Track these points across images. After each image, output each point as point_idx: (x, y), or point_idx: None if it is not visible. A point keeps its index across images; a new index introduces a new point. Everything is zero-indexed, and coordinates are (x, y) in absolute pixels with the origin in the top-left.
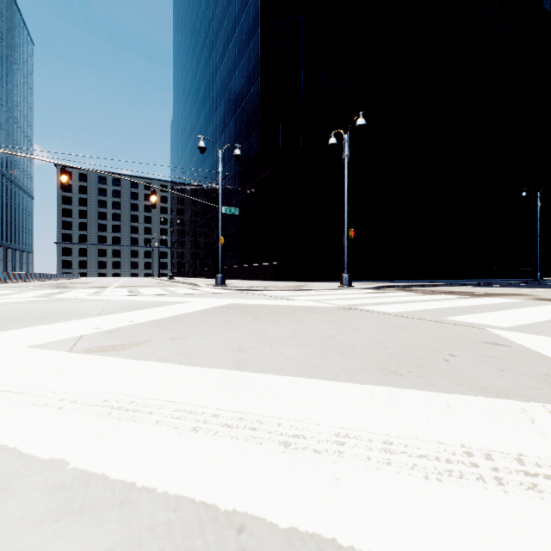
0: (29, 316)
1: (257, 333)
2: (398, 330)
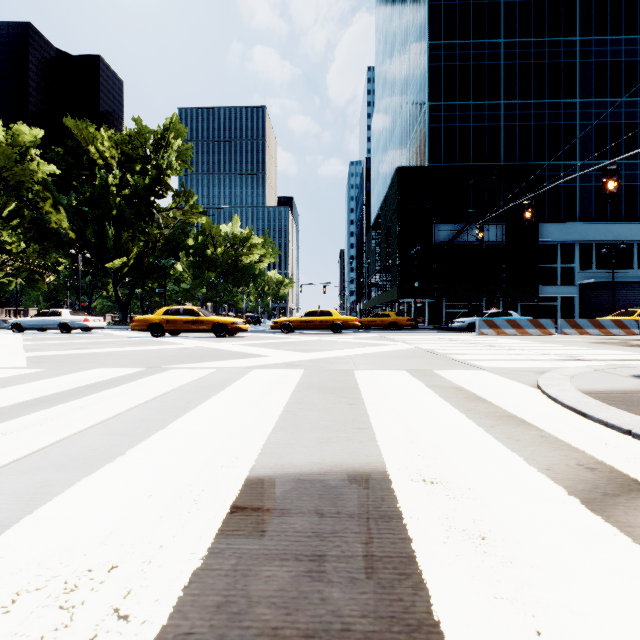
0: (284, 345)
1: (158, 353)
2: (90, 361)
